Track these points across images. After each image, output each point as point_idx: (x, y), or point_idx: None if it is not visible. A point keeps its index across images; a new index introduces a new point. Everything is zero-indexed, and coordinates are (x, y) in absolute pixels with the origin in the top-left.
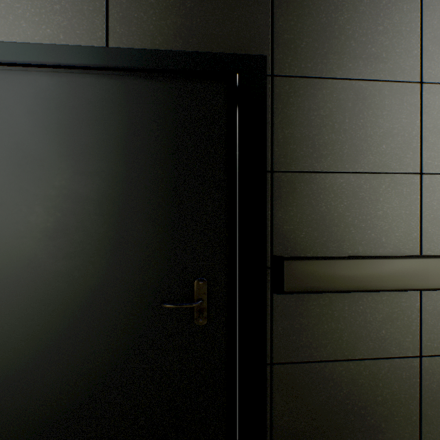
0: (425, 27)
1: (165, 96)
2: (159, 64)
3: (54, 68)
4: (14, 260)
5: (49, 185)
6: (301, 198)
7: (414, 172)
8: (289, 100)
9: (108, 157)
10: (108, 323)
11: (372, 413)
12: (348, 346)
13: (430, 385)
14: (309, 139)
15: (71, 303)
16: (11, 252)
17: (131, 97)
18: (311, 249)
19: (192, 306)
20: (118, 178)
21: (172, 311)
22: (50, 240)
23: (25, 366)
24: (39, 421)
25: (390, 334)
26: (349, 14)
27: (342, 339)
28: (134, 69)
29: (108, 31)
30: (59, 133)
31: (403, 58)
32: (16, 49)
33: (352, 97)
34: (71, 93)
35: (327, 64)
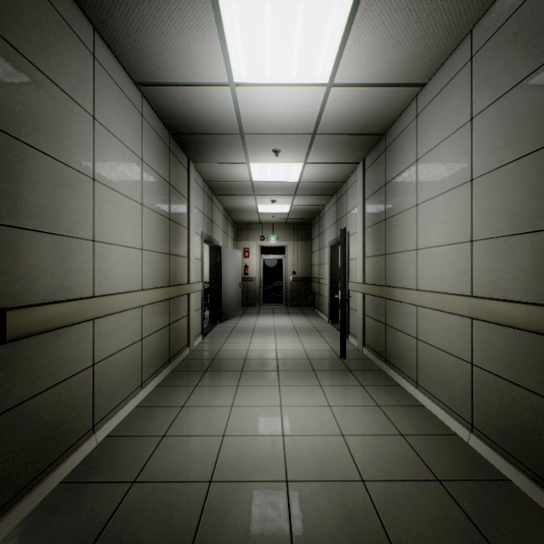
0: (97, 143)
1: None
2: None
3: None
4: None
5: None
6: (17, 252)
7: (91, 240)
8: (5, 155)
9: None
10: None
11: (68, 420)
12: (54, 375)
13: (98, 382)
14: (24, 198)
15: None
16: None
17: None
18: (26, 299)
19: None
20: None
21: None
22: None
23: None
24: None
25: (79, 355)
26: (54, 105)
27: (49, 371)
28: None
29: None
30: None
31: (86, 158)
32: None
33: (56, 174)
34: None
35: (38, 137)
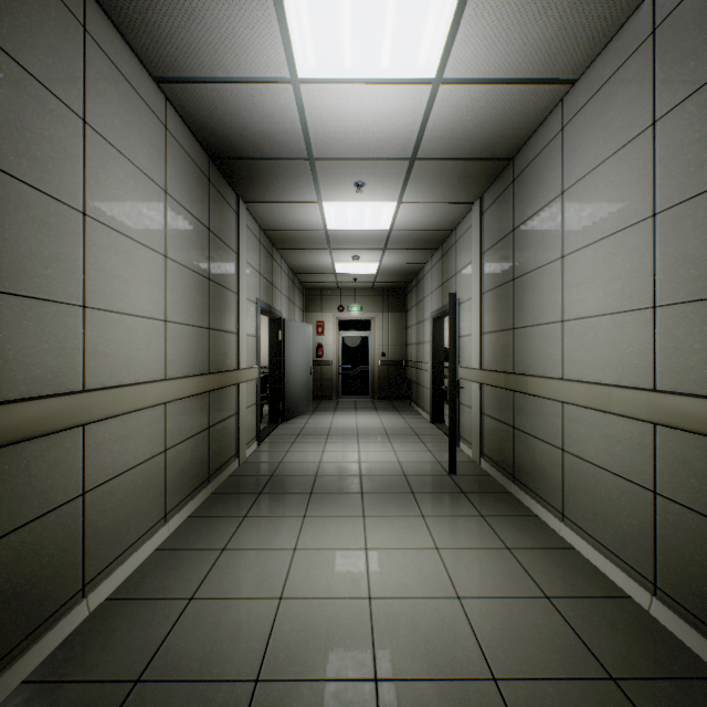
0: (89, 160)
1: None
2: None
3: None
4: None
5: None
6: None
7: (80, 305)
8: None
9: None
10: None
11: (39, 582)
12: (11, 515)
13: (92, 518)
14: None
15: None
16: None
17: None
18: None
19: None
20: None
21: None
22: None
23: None
24: None
25: (58, 481)
26: (12, 92)
27: (2, 510)
28: None
29: None
30: None
31: (70, 181)
32: None
33: (15, 200)
34: None
35: None
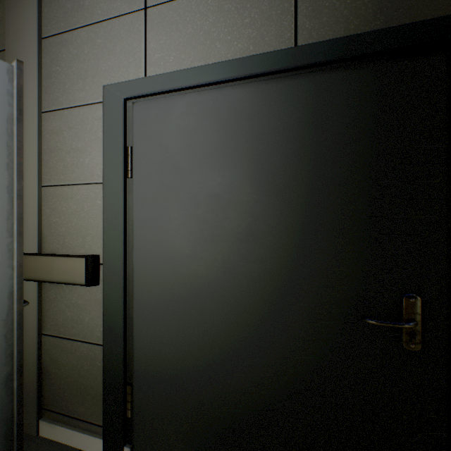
0: None
1: (362, 85)
2: (357, 50)
3: (244, 80)
4: (211, 261)
5: (241, 191)
6: None
7: None
8: None
9: (298, 159)
10: (298, 331)
11: None
12: None
13: None
14: None
15: (261, 306)
16: (208, 254)
17: (322, 93)
18: None
19: (399, 327)
20: (308, 181)
21: (371, 329)
22: (241, 244)
23: (220, 359)
24: (232, 412)
25: None
26: None
27: None
28: (326, 63)
29: (296, 30)
30: (249, 141)
31: None
32: (214, 69)
33: None
34: (261, 101)
35: None
